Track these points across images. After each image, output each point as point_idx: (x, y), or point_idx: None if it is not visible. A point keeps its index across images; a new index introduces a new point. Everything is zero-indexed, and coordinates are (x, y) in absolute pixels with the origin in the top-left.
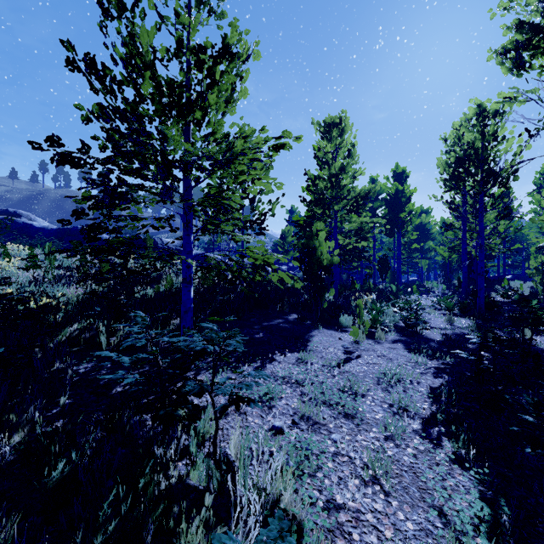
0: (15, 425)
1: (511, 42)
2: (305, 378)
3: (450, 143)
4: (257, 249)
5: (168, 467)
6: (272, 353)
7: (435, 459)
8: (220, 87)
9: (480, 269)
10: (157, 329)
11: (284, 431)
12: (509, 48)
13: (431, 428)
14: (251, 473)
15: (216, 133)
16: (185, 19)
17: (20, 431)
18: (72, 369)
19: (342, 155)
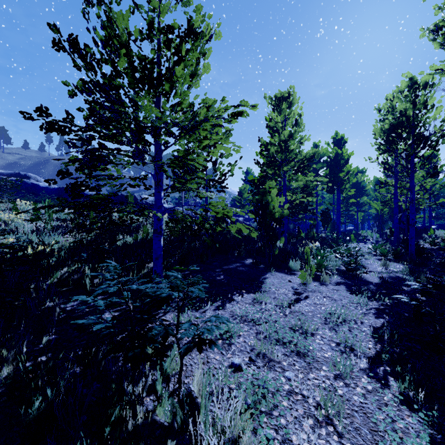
0: (5, 360)
1: (443, 19)
2: (260, 317)
3: (383, 112)
4: (218, 204)
5: (137, 403)
6: (231, 293)
7: (383, 399)
8: (186, 62)
9: (411, 220)
10: (134, 272)
11: (242, 368)
12: (441, 26)
13: (377, 368)
14: (212, 409)
15: (182, 102)
16: (155, 3)
17: (9, 365)
18: (59, 307)
19: (290, 124)
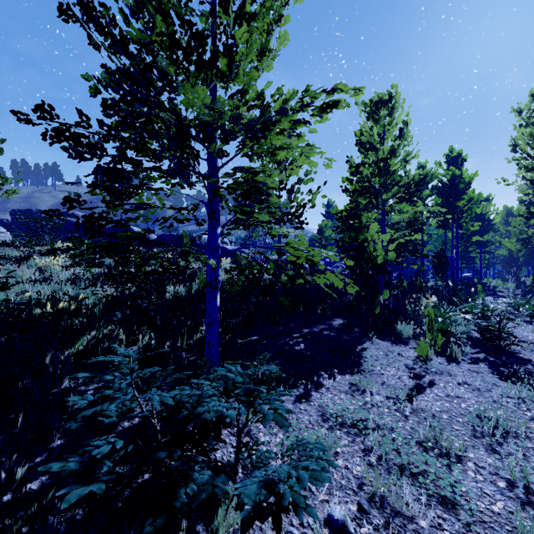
0: None
1: None
2: (366, 419)
3: (526, 114)
4: (299, 244)
5: None
6: (317, 373)
7: None
8: (252, 28)
9: None
10: (183, 337)
11: (348, 529)
12: None
13: None
14: None
15: (246, 91)
16: None
17: None
18: (74, 394)
19: (392, 135)
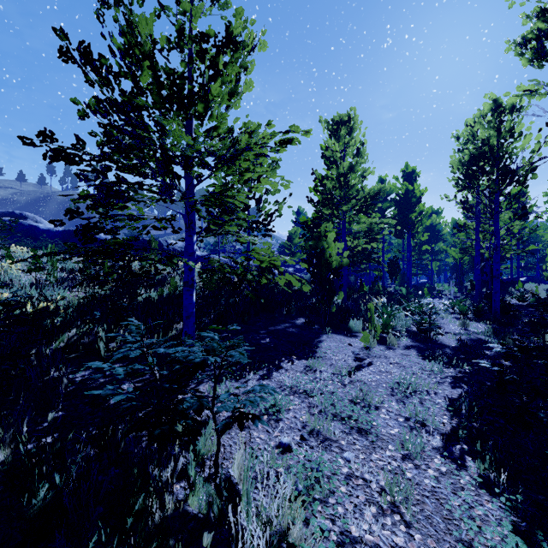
0: (0, 442)
1: (531, 31)
2: (314, 388)
3: (462, 141)
4: (263, 251)
5: (165, 491)
6: (279, 360)
7: (459, 482)
8: (223, 78)
9: (496, 271)
10: (159, 334)
11: (292, 448)
12: (529, 38)
13: (452, 446)
14: (255, 498)
15: (219, 127)
16: (186, 6)
17: (6, 448)
18: (67, 378)
19: (350, 153)
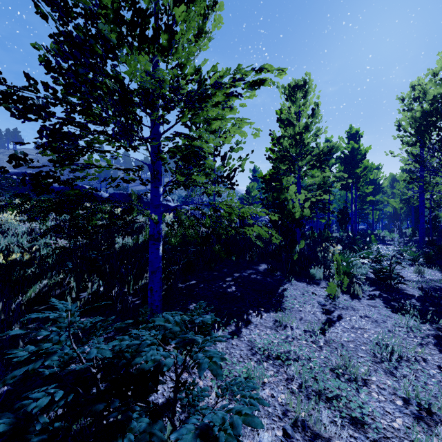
0: None
1: None
2: (288, 351)
3: (407, 101)
4: (231, 202)
5: None
6: (246, 312)
7: None
8: (190, 10)
9: None
10: (129, 284)
11: None
12: None
13: None
14: None
15: (185, 66)
16: None
17: None
18: (23, 340)
19: (306, 114)
